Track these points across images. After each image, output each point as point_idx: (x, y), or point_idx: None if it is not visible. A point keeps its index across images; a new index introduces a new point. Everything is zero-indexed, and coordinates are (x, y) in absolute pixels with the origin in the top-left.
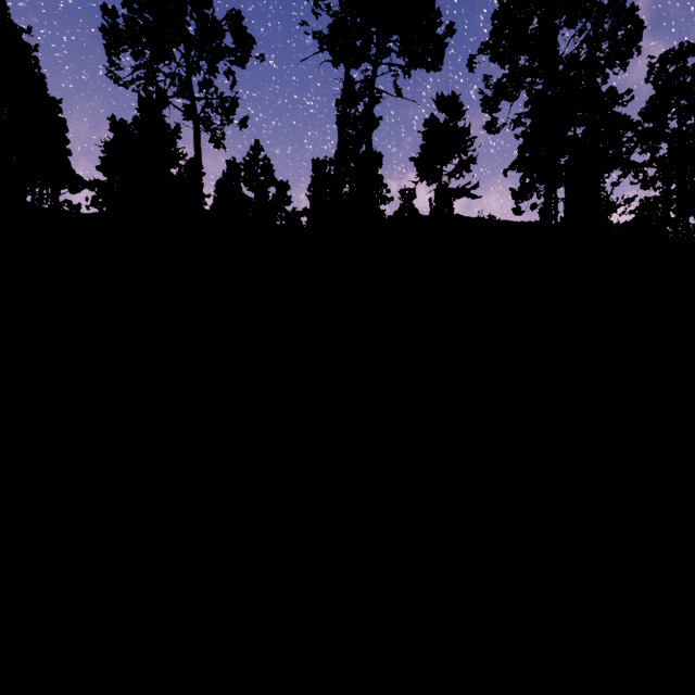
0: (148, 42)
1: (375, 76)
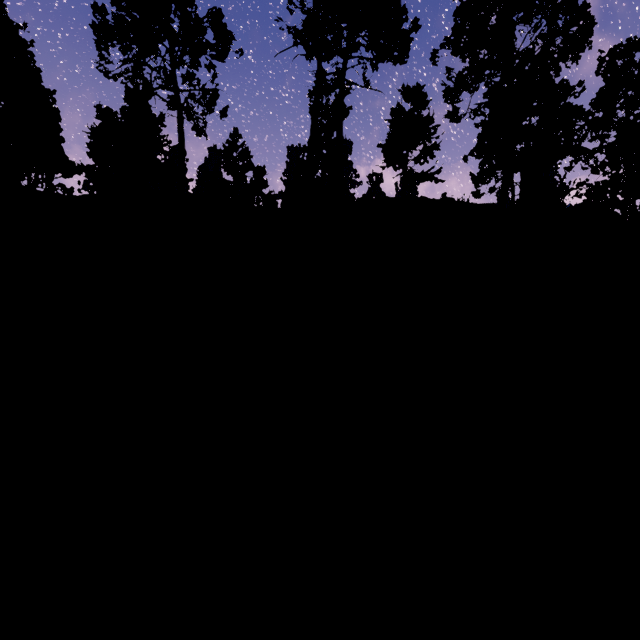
0: (135, 38)
1: (345, 68)
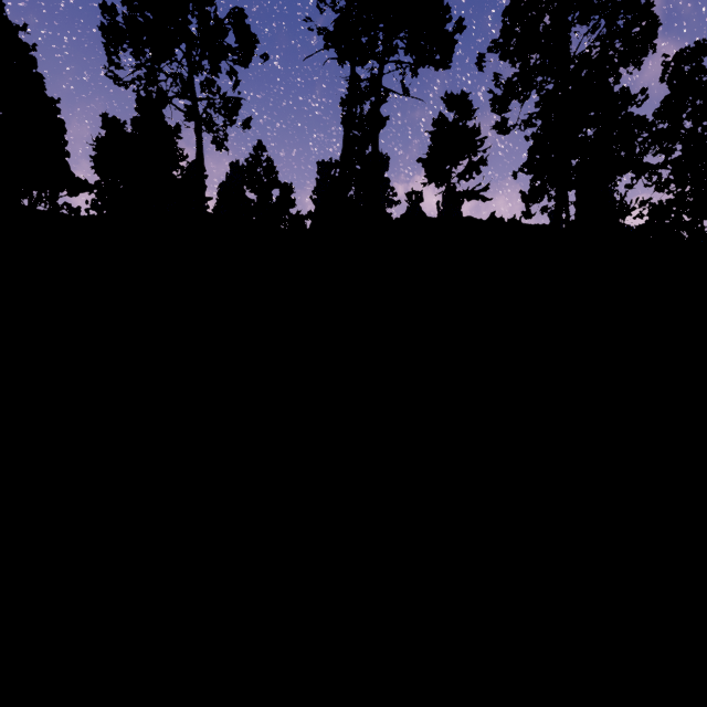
0: (148, 41)
1: (381, 74)
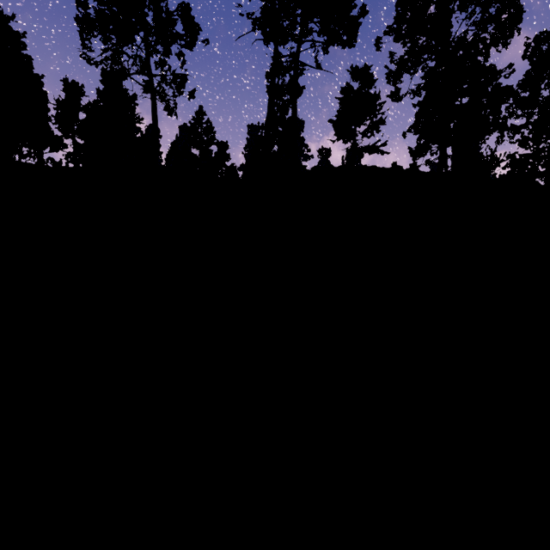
0: (114, 29)
1: (299, 51)
